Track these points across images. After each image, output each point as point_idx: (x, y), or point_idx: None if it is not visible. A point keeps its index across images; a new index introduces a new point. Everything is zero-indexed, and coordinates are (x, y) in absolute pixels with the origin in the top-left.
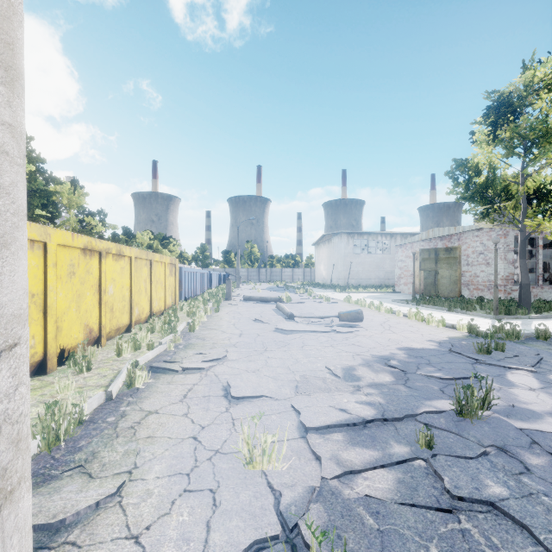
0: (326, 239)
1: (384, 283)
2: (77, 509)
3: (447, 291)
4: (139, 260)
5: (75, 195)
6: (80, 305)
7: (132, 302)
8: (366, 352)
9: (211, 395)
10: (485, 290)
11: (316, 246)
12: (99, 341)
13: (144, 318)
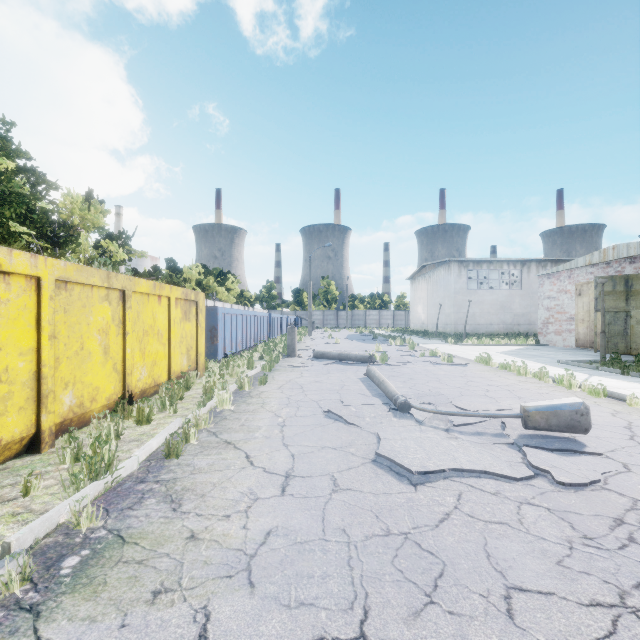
0: (426, 271)
1: (512, 330)
2: None
3: None
4: (78, 286)
5: (91, 212)
6: None
7: (42, 382)
8: None
9: None
10: None
11: (411, 281)
12: None
13: (101, 408)
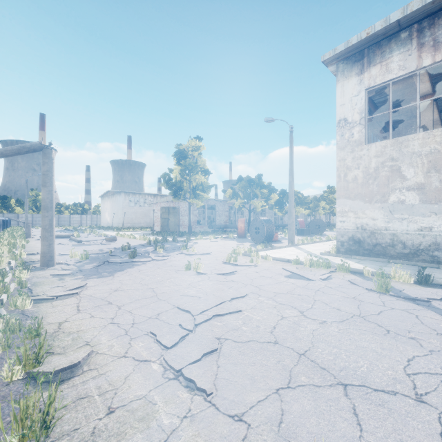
0: (110, 194)
1: (150, 225)
2: (39, 261)
3: (173, 229)
4: None
5: None
6: None
7: None
8: (111, 247)
9: None
10: (187, 228)
11: (102, 198)
12: None
13: None
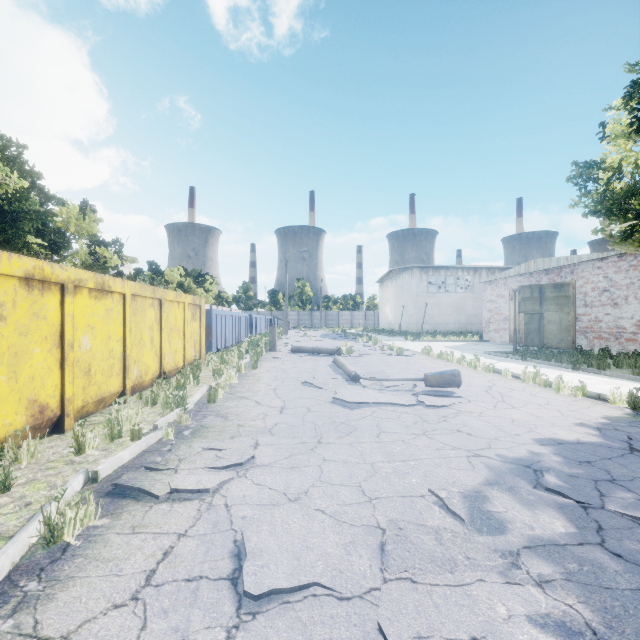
0: (393, 275)
1: (465, 329)
2: None
3: (556, 341)
4: (140, 298)
5: (85, 221)
6: (18, 370)
7: (126, 359)
8: (488, 449)
9: (205, 575)
10: (611, 339)
11: (380, 284)
12: (61, 424)
13: (149, 380)
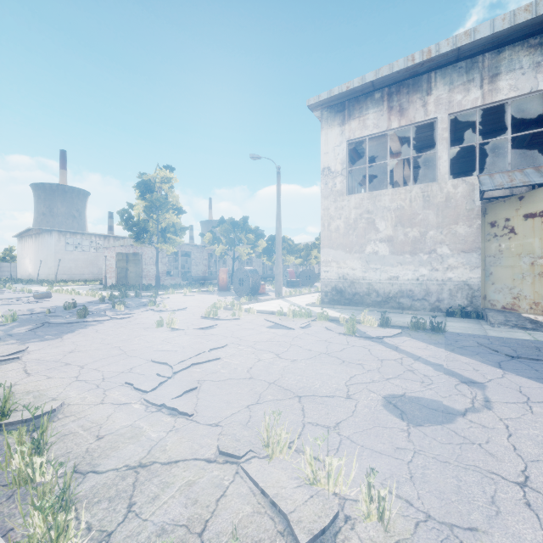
0: (33, 233)
1: (98, 277)
2: None
3: (134, 282)
4: None
5: None
6: None
7: None
8: (45, 306)
9: None
10: (153, 280)
11: (19, 238)
12: None
13: None
